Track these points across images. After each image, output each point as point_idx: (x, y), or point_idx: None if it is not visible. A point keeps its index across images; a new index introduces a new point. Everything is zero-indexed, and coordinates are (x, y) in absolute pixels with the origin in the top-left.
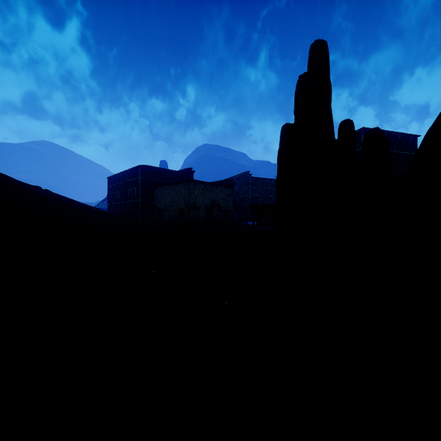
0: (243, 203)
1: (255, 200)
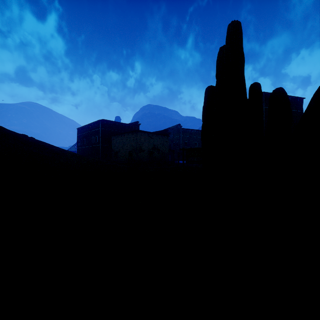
0: (176, 147)
1: (184, 145)
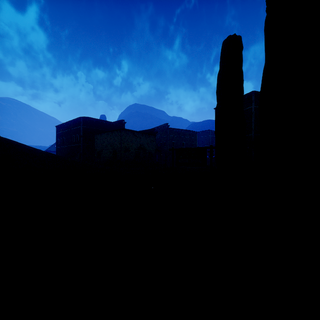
0: (163, 147)
1: (172, 145)
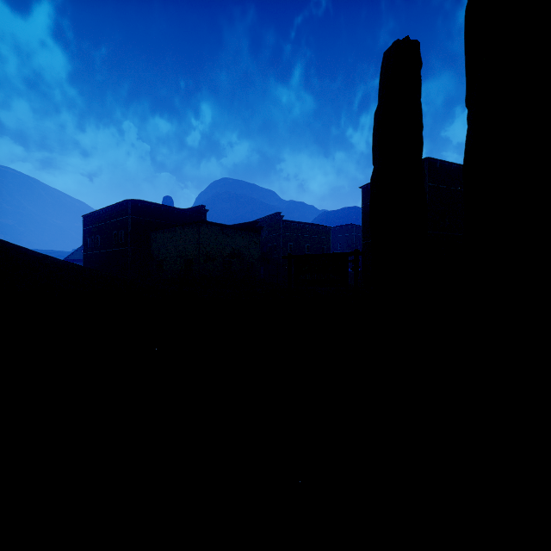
0: (273, 254)
1: (288, 250)
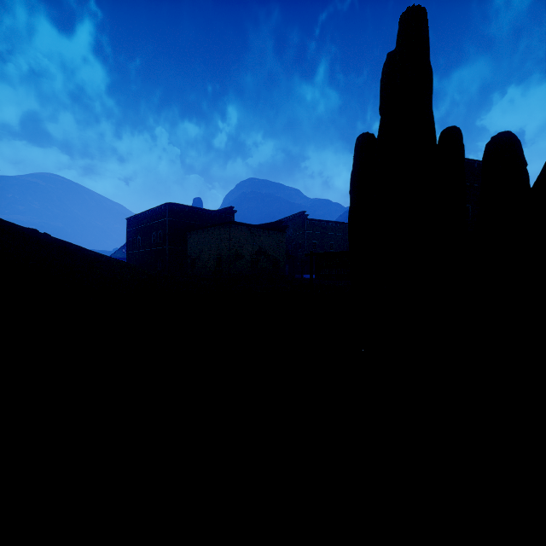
0: (297, 251)
1: (312, 248)
